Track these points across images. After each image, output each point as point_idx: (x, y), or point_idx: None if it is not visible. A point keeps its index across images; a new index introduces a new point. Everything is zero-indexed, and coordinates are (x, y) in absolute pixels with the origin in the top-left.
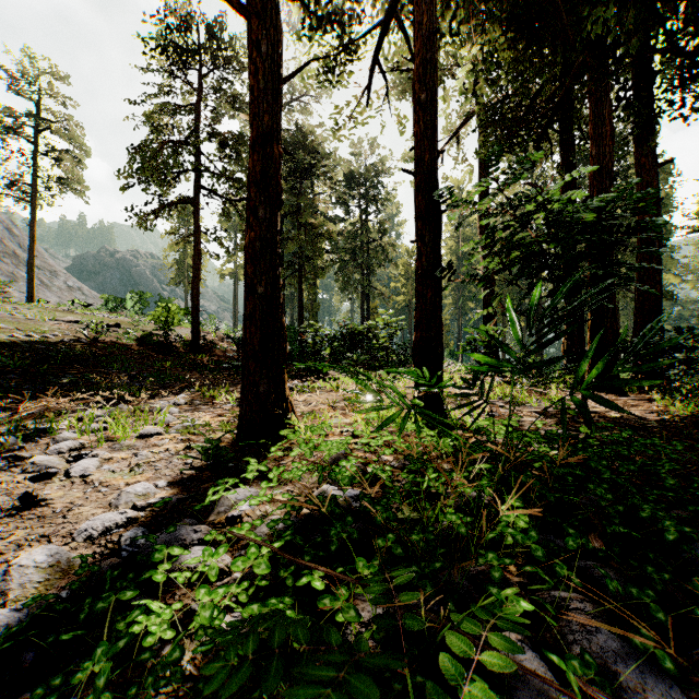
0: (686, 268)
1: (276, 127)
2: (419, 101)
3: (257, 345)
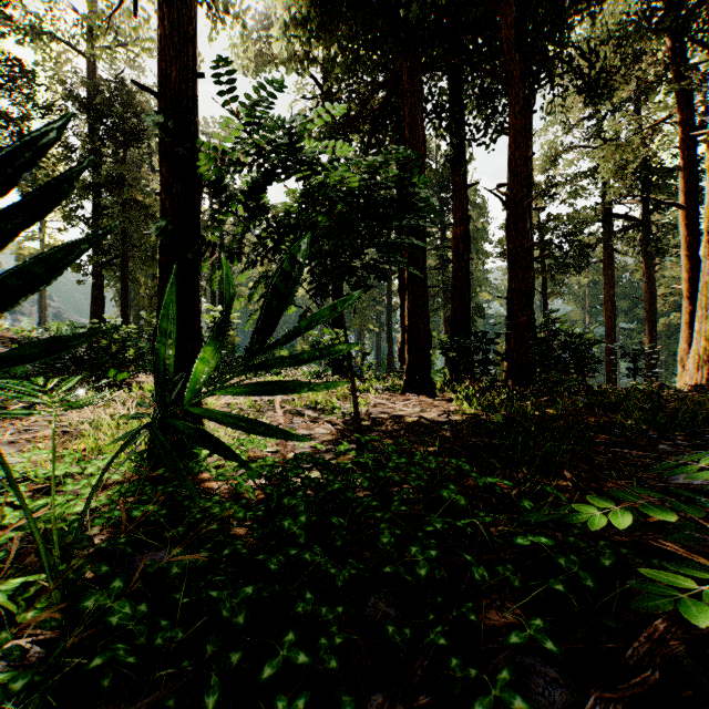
0: (496, 288)
1: None
2: None
3: None
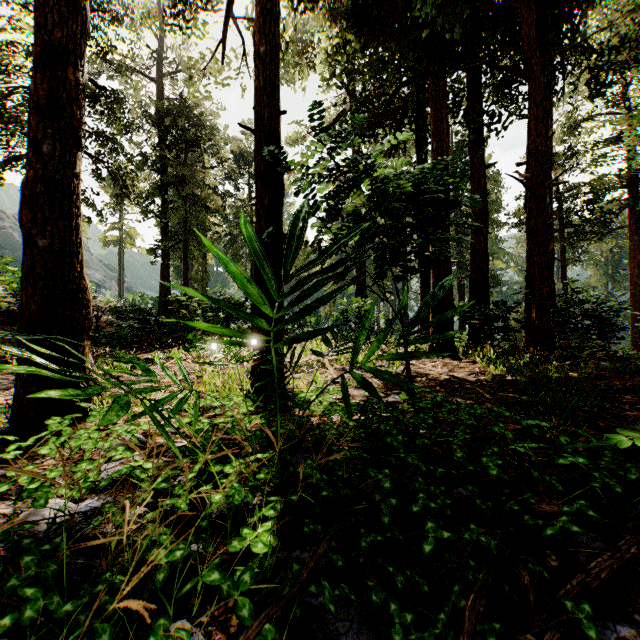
0: (511, 256)
1: (74, 48)
2: (258, 55)
3: (36, 311)
